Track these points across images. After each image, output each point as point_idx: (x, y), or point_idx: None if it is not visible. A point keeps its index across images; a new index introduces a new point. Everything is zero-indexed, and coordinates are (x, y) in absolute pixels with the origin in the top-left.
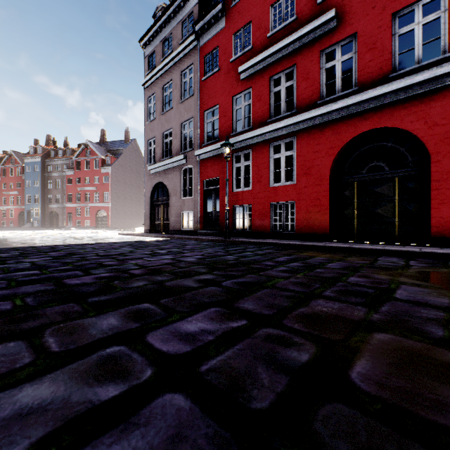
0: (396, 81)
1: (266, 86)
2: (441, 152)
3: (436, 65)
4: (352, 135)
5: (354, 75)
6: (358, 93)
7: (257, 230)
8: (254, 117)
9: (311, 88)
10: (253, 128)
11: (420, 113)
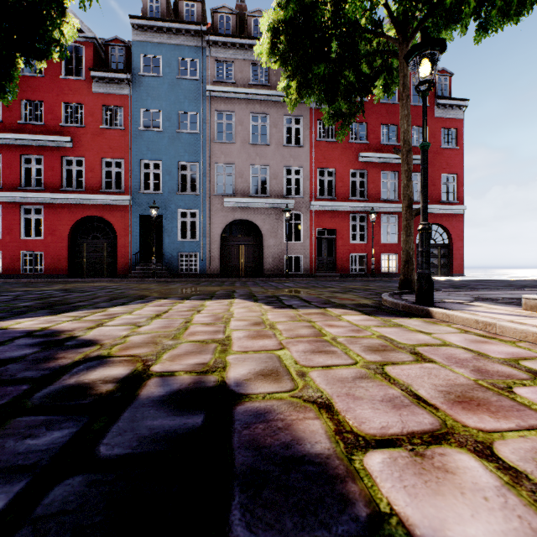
0: (102, 195)
1: (17, 159)
2: (122, 234)
3: (120, 193)
4: (82, 216)
5: (84, 181)
6: (85, 193)
7: (8, 272)
8: (5, 180)
9: (56, 177)
10: (3, 188)
11: (114, 214)
